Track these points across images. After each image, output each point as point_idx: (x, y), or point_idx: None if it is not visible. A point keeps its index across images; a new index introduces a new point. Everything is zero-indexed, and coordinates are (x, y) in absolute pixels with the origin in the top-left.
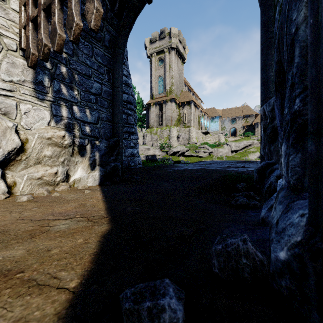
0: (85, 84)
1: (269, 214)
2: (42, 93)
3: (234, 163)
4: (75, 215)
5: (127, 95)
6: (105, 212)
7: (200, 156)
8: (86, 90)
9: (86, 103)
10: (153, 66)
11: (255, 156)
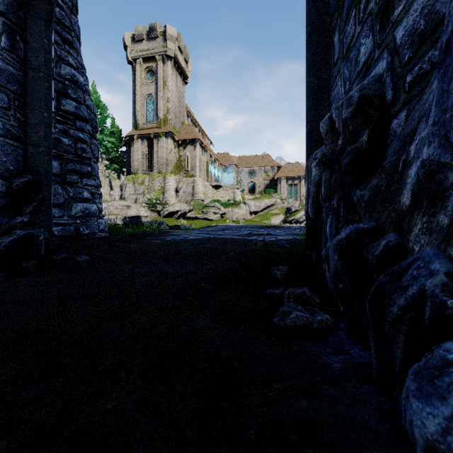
0: None
1: None
2: None
3: (255, 229)
4: None
5: (77, 103)
6: None
7: (208, 218)
8: None
9: None
10: (138, 79)
11: (278, 220)
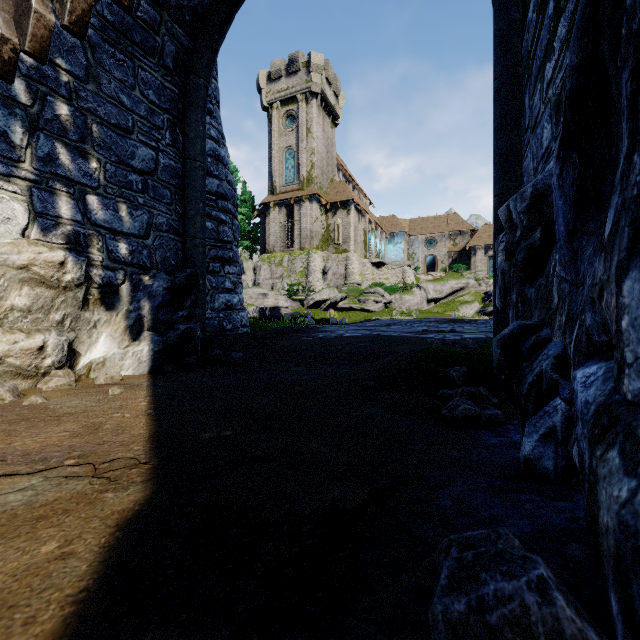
0: (117, 148)
1: (545, 451)
2: (7, 161)
3: (434, 324)
4: (65, 460)
5: (219, 180)
6: (146, 446)
7: (367, 309)
8: (119, 160)
9: (120, 190)
10: (275, 129)
11: (471, 310)
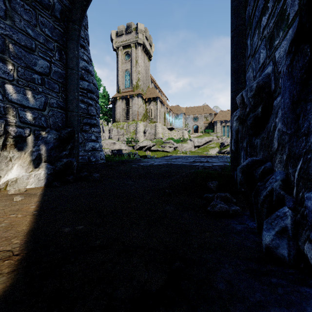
0: (25, 59)
1: (281, 243)
2: None
3: (198, 158)
4: None
5: (88, 82)
6: (23, 240)
7: (165, 151)
8: (26, 66)
9: (27, 82)
10: (120, 60)
11: (214, 151)
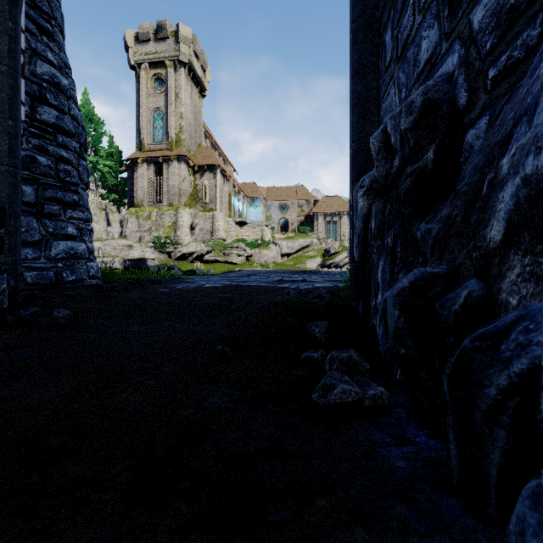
0: None
1: None
2: None
3: (288, 275)
4: None
5: (58, 111)
6: None
7: (231, 262)
8: None
9: None
10: (143, 88)
11: (315, 264)
